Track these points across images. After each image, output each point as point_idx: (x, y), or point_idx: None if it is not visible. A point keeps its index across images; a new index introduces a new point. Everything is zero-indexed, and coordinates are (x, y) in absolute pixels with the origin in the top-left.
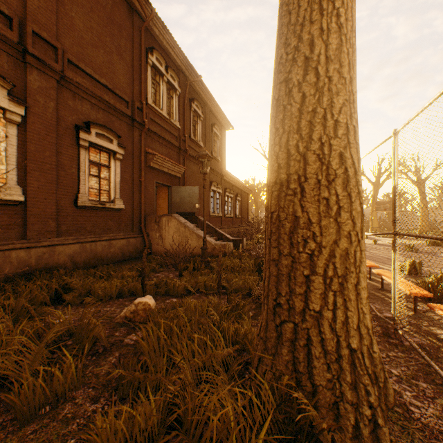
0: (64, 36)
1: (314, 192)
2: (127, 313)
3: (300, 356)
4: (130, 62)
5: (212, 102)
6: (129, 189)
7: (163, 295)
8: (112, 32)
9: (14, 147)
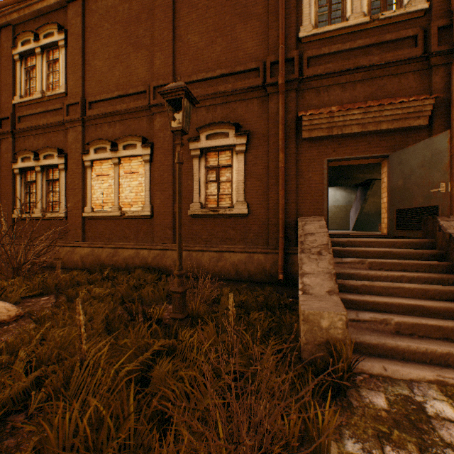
0: (182, 66)
1: None
2: None
3: None
4: (264, 10)
5: None
6: (263, 185)
7: None
8: (234, 3)
9: (148, 178)
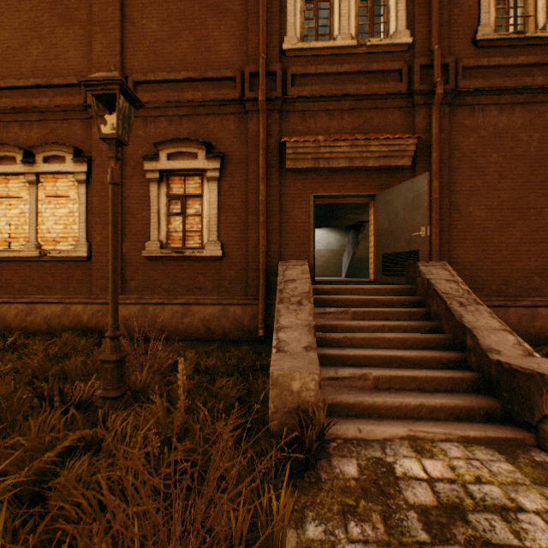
0: (134, 58)
1: None
2: None
3: None
4: (243, 8)
5: None
6: (241, 222)
7: None
8: None
9: (85, 205)
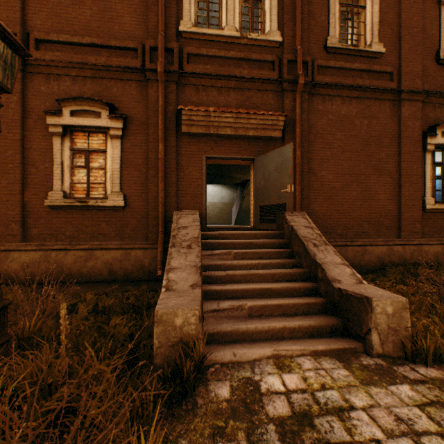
0: (36, 17)
1: None
2: None
3: None
4: None
5: None
6: (142, 176)
7: None
8: None
9: None
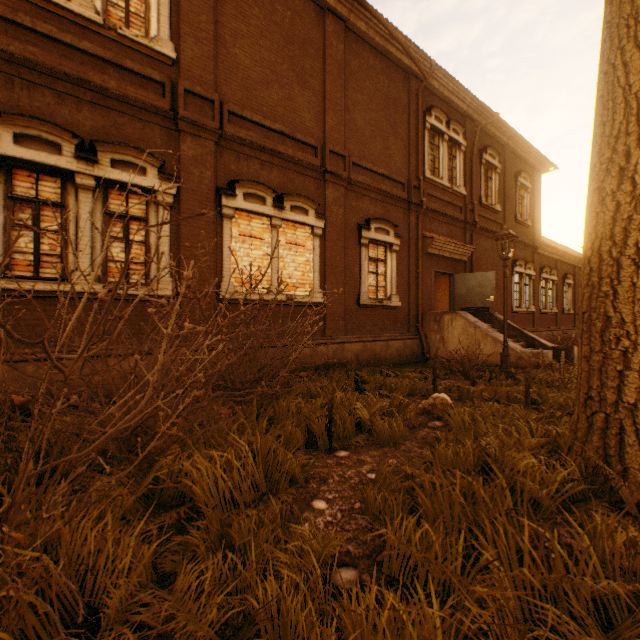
0: (349, 141)
1: (628, 294)
2: (424, 405)
3: (611, 443)
4: (405, 137)
5: (516, 141)
6: (405, 283)
7: (455, 400)
8: (388, 113)
9: (317, 256)
